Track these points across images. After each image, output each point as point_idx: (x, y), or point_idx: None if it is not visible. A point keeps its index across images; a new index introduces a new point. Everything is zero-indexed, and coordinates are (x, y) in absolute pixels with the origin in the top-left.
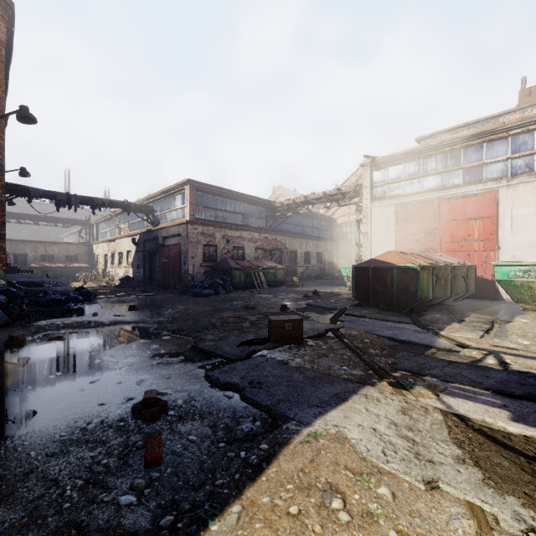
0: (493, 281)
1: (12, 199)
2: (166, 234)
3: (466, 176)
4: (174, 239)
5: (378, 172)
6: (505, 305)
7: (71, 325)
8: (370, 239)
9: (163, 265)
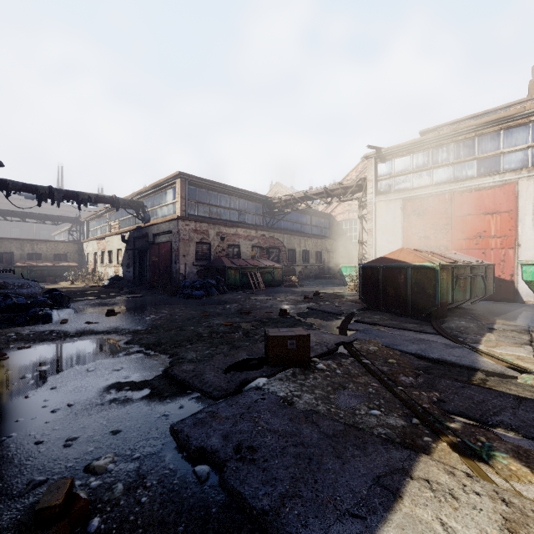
0: (512, 282)
1: (2, 196)
2: (156, 231)
3: (480, 167)
4: (165, 236)
5: (384, 164)
6: (527, 308)
7: (26, 337)
8: (375, 237)
9: (154, 264)
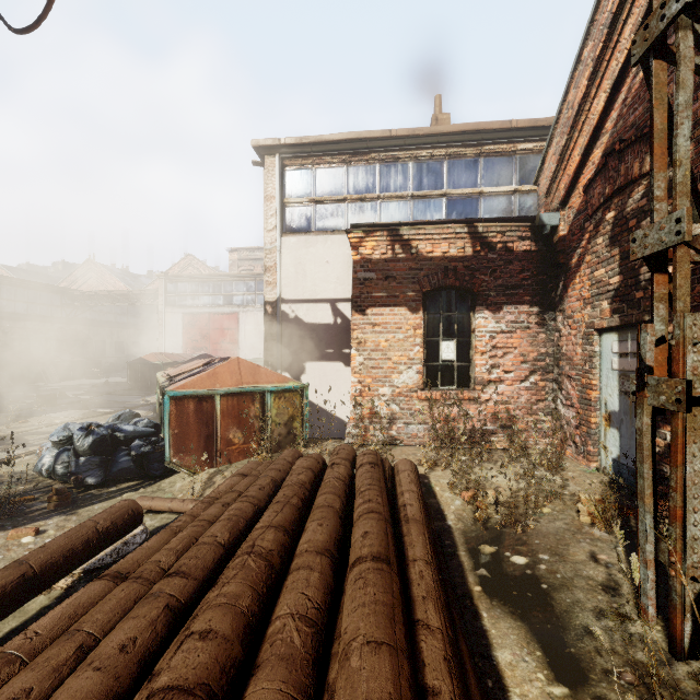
0: None
1: None
2: None
3: (225, 300)
4: None
5: (172, 284)
6: None
7: None
8: (165, 338)
9: None
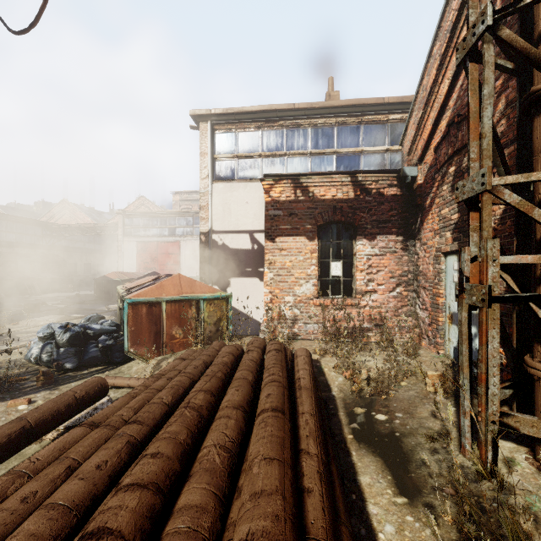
0: None
1: None
2: None
3: (169, 231)
4: None
5: (128, 219)
6: None
7: None
8: (123, 260)
9: None
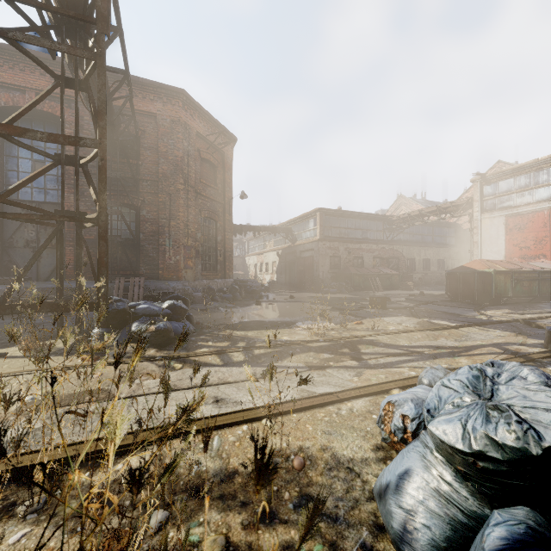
0: None
1: None
2: (302, 249)
3: None
4: (308, 252)
5: (489, 186)
6: None
7: (270, 301)
8: (480, 248)
9: (300, 272)
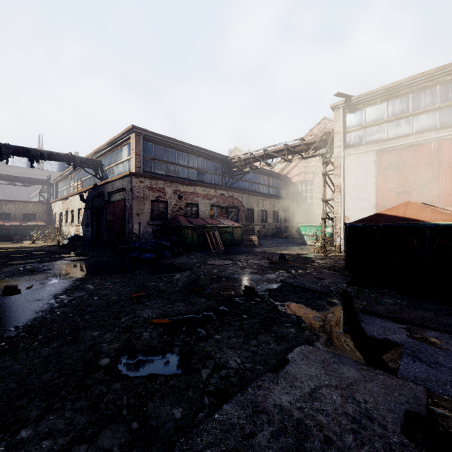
0: None
1: None
2: (111, 189)
3: None
4: (119, 194)
5: (353, 114)
6: None
7: None
8: (343, 193)
9: (109, 224)
